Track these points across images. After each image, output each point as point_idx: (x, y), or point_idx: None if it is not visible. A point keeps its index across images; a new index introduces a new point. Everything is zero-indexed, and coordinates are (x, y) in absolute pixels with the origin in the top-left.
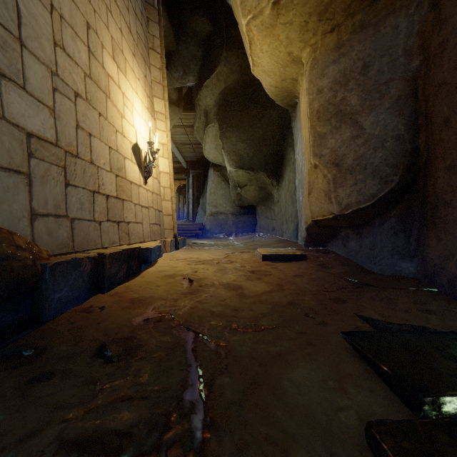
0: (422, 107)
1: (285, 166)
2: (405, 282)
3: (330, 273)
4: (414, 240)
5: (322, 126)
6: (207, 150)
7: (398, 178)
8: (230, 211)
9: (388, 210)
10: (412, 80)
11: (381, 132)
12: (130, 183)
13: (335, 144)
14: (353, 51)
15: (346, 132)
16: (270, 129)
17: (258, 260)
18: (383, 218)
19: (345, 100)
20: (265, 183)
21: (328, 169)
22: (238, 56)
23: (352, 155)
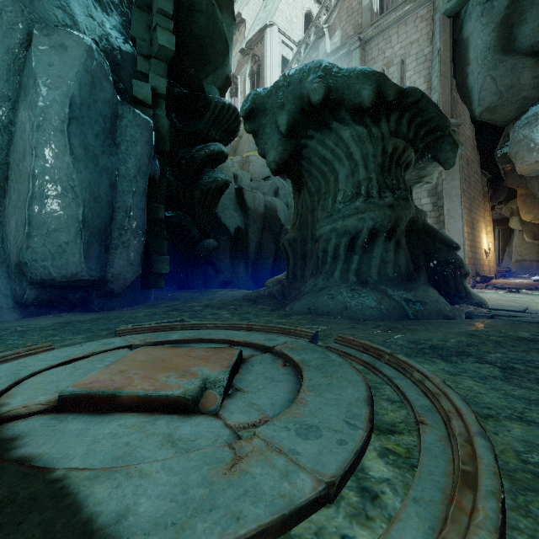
0: None
1: None
2: None
3: None
4: None
5: None
6: (512, 225)
7: None
8: (534, 259)
9: None
10: None
11: None
12: (484, 260)
13: None
14: None
15: None
16: None
17: (533, 282)
18: None
19: None
20: None
21: None
22: None
23: None
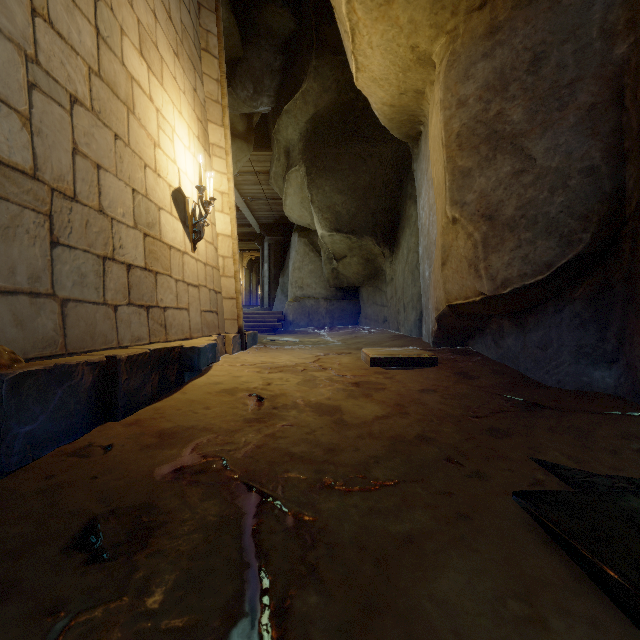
0: (631, 120)
1: (402, 227)
2: (600, 402)
3: (477, 387)
4: (614, 335)
5: (465, 158)
6: (289, 206)
7: (590, 236)
8: (323, 294)
9: (569, 288)
10: (614, 77)
11: (562, 163)
12: (168, 247)
13: (487, 185)
14: (515, 36)
15: (504, 165)
16: (381, 174)
17: (364, 365)
18: (561, 301)
19: (503, 115)
20: (374, 254)
21: (474, 225)
22: (334, 66)
23: (514, 201)
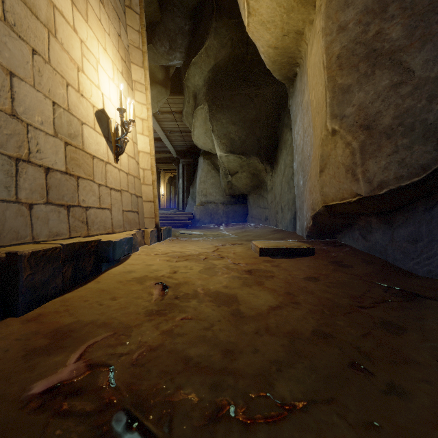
0: None
1: (280, 149)
2: None
3: (354, 275)
4: None
5: (345, 76)
6: (196, 135)
7: None
8: (221, 200)
9: None
10: None
11: None
12: (91, 157)
13: (365, 98)
14: None
15: (383, 79)
16: (264, 109)
17: (254, 254)
18: (431, 201)
19: (382, 34)
20: (258, 170)
21: (352, 134)
22: (229, 27)
23: (391, 111)
